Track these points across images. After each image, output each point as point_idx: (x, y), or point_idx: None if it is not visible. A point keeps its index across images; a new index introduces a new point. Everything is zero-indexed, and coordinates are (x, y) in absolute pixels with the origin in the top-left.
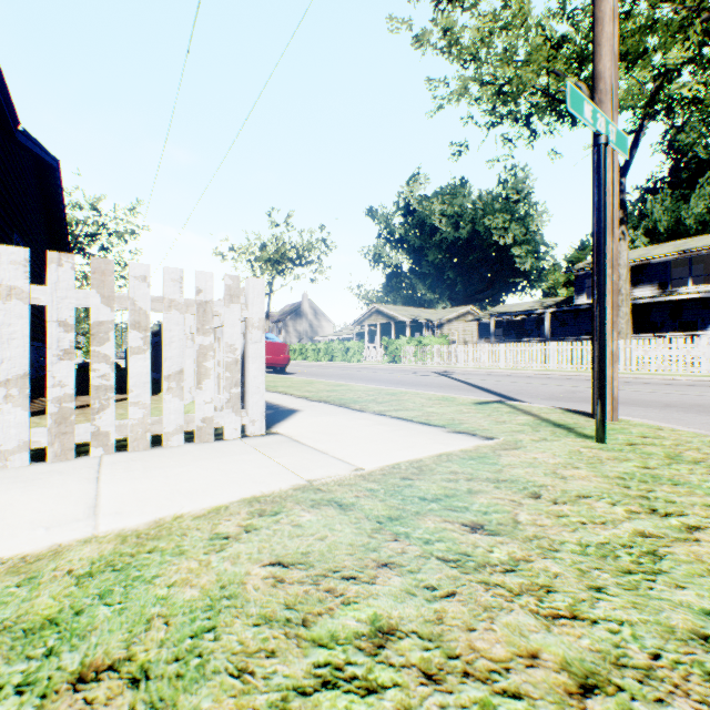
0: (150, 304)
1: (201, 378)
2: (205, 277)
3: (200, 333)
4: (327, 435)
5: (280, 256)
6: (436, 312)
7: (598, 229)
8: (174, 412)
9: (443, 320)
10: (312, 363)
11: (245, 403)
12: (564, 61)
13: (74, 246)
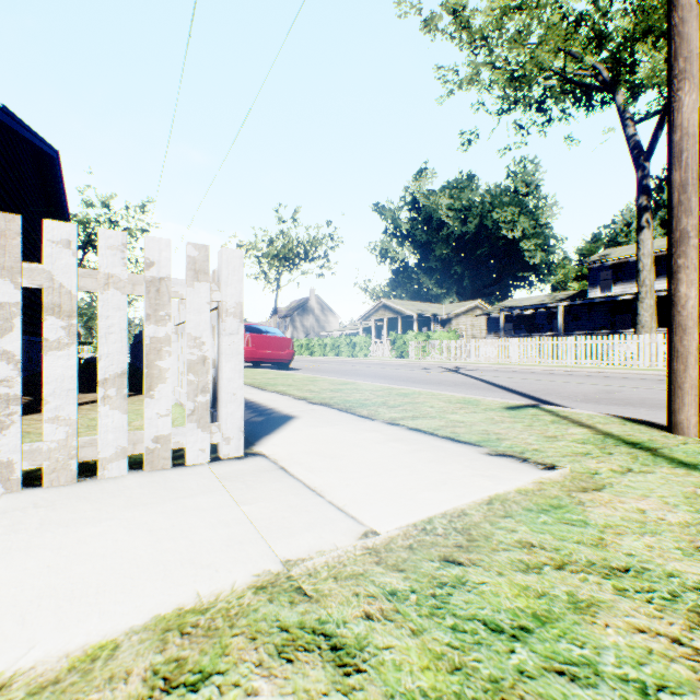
0: (76, 280)
1: (152, 383)
2: (159, 246)
3: (151, 321)
4: (325, 458)
5: (287, 252)
6: (444, 306)
7: None
8: (113, 429)
9: (451, 314)
10: (318, 358)
11: (218, 414)
12: (580, 43)
13: (87, 244)
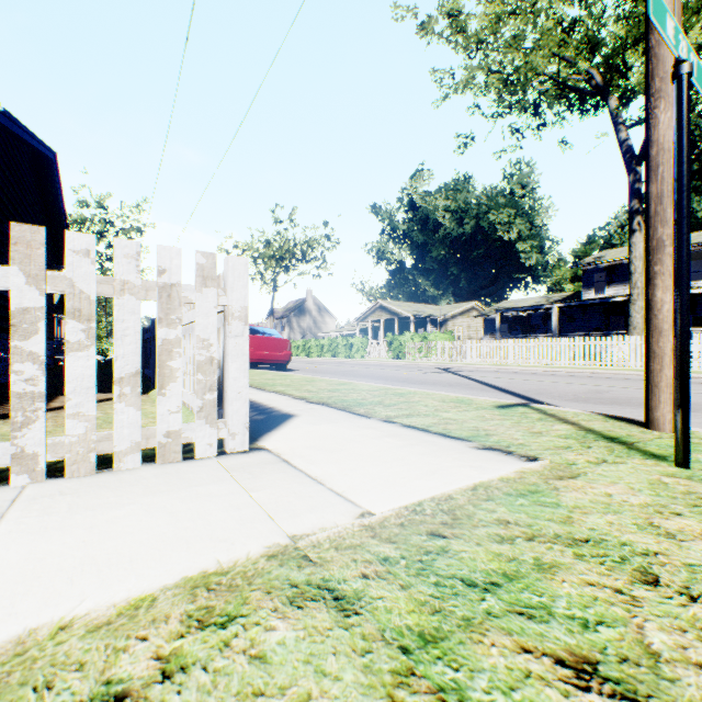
0: (95, 286)
1: (164, 382)
2: (170, 254)
3: (163, 324)
4: (325, 452)
5: (283, 253)
6: (440, 308)
7: (679, 186)
8: (128, 425)
9: (447, 315)
10: (315, 359)
11: (224, 411)
12: (574, 48)
13: None
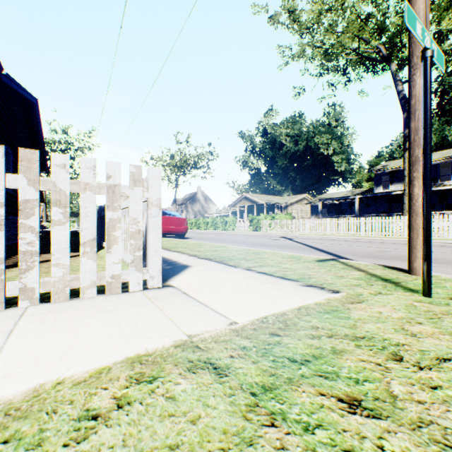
0: (68, 186)
1: (110, 244)
2: (114, 166)
3: (110, 209)
4: (209, 288)
5: (182, 163)
6: (283, 198)
7: (425, 125)
8: (89, 271)
9: (287, 203)
10: (203, 231)
11: (147, 263)
12: (368, 32)
13: None
